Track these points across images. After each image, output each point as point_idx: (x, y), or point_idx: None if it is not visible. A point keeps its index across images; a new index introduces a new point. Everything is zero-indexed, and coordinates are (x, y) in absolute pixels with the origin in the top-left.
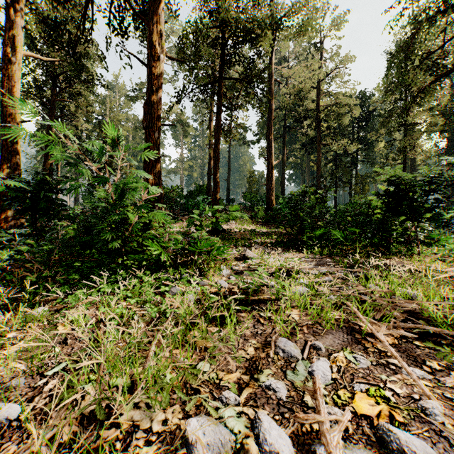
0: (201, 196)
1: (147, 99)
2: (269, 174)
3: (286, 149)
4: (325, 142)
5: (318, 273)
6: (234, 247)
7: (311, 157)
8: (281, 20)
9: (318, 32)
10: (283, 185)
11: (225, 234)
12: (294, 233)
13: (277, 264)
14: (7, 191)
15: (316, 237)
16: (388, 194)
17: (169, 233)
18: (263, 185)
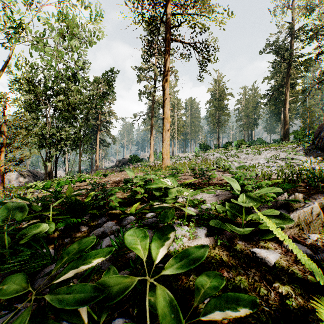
0: None
1: None
2: None
3: None
4: None
5: None
6: None
7: None
8: None
9: None
10: None
11: None
12: None
13: None
14: (285, 135)
15: None
16: None
17: None
18: None
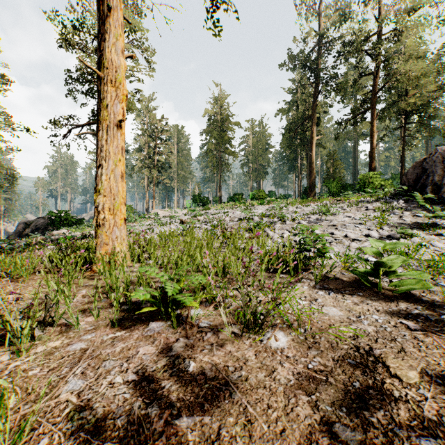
0: (395, 181)
1: (370, 152)
2: None
3: None
4: None
5: None
6: None
7: None
8: None
9: None
10: None
11: None
12: None
13: None
14: (311, 188)
15: None
16: None
17: None
18: None
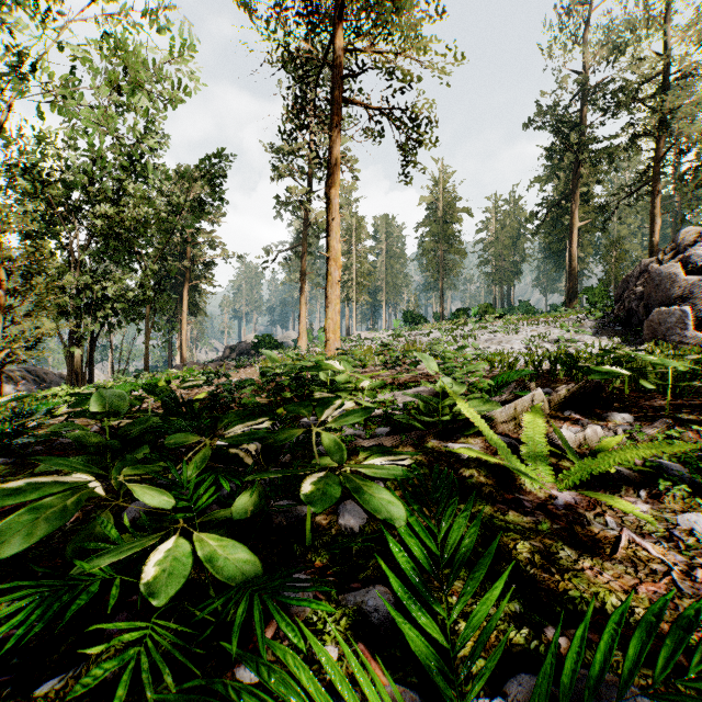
0: None
1: (649, 244)
2: None
3: None
4: None
5: None
6: None
7: None
8: None
9: None
10: None
11: None
12: None
13: None
14: (571, 296)
15: None
16: None
17: None
18: None
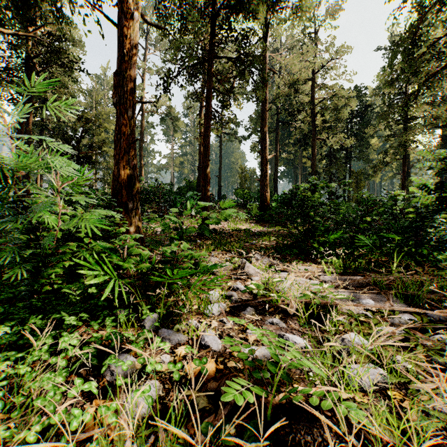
0: (191, 192)
1: (118, 68)
2: (263, 168)
3: (279, 144)
4: (321, 137)
5: (362, 309)
6: (227, 255)
7: (303, 154)
8: (277, 1)
9: (312, 23)
10: (276, 181)
11: (216, 234)
12: (301, 236)
13: (296, 293)
14: None
15: (330, 242)
16: (442, 186)
17: (152, 233)
18: (255, 182)
